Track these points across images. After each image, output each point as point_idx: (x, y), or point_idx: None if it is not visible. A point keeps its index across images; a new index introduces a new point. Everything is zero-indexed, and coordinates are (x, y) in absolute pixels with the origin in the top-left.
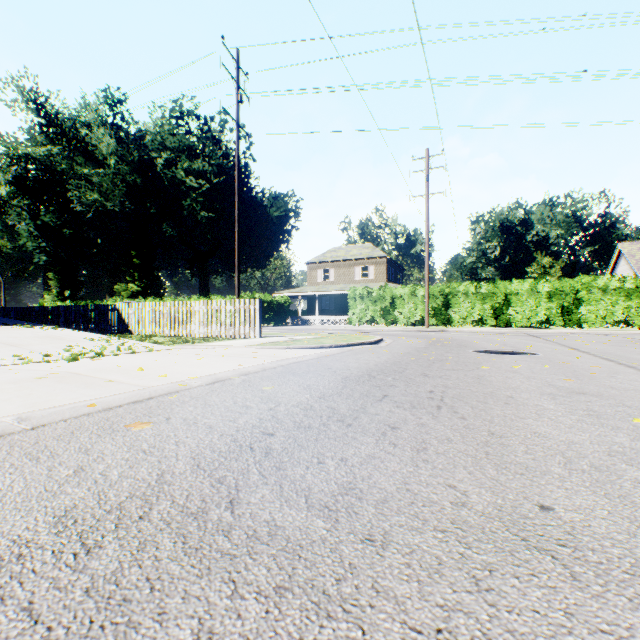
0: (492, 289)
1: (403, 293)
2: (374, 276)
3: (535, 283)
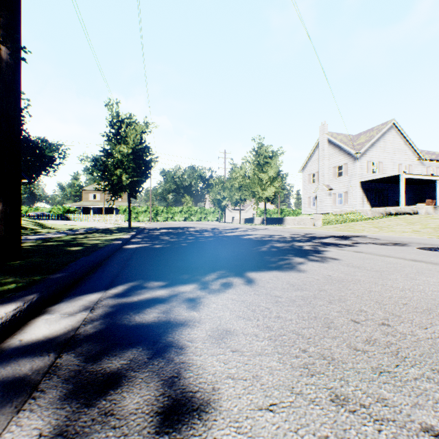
0: (170, 210)
1: (142, 210)
2: (122, 199)
3: (181, 209)
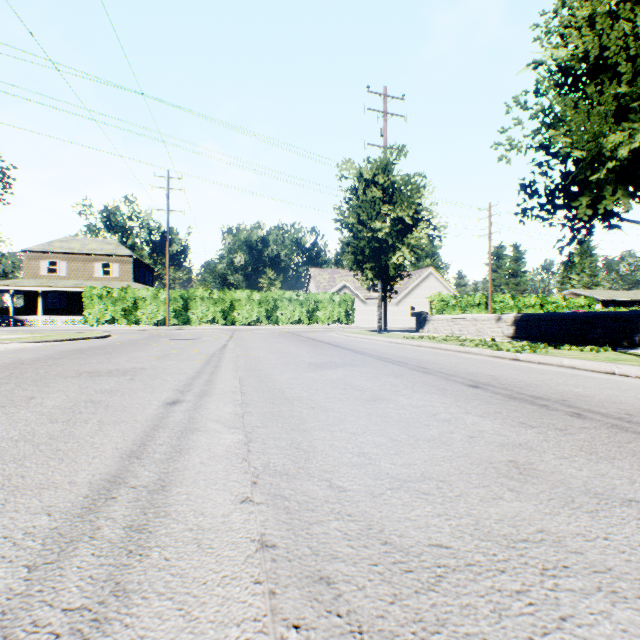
0: (223, 296)
1: (147, 295)
2: (119, 274)
3: (252, 293)
